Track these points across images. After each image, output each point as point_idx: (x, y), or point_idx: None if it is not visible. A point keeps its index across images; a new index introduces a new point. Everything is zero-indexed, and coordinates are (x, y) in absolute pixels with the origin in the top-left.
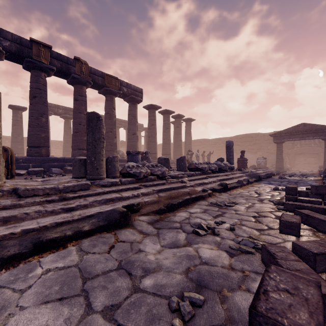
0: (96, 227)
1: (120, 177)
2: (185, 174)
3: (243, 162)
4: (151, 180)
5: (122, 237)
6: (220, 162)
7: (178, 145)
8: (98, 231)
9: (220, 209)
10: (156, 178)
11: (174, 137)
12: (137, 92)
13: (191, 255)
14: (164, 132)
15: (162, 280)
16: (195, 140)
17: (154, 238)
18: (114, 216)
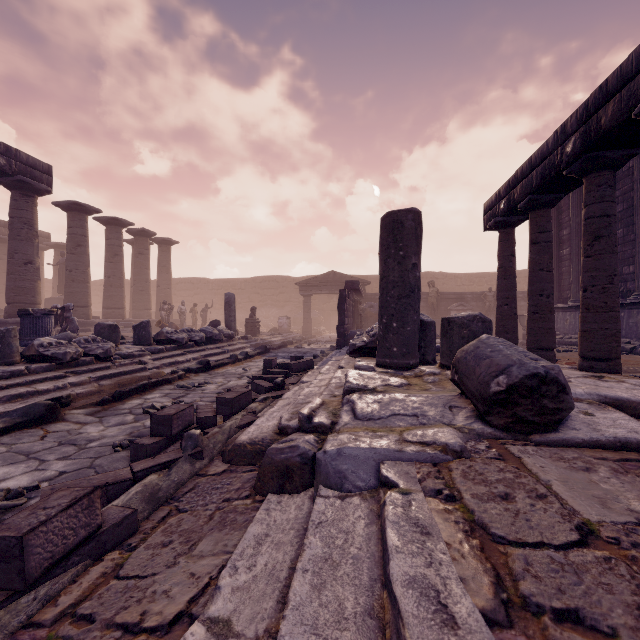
0: (14, 424)
1: (23, 362)
2: (148, 350)
3: (253, 325)
4: (85, 363)
5: (53, 429)
6: (211, 327)
7: (142, 290)
8: (16, 428)
9: (187, 391)
10: (94, 359)
11: (134, 273)
12: (37, 172)
13: (136, 426)
14: (108, 263)
15: (107, 441)
16: (182, 279)
17: (97, 424)
18: (38, 410)
